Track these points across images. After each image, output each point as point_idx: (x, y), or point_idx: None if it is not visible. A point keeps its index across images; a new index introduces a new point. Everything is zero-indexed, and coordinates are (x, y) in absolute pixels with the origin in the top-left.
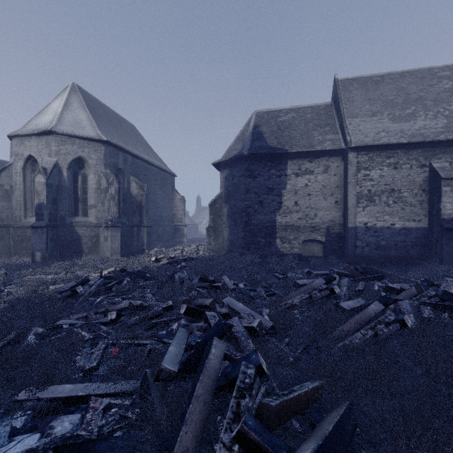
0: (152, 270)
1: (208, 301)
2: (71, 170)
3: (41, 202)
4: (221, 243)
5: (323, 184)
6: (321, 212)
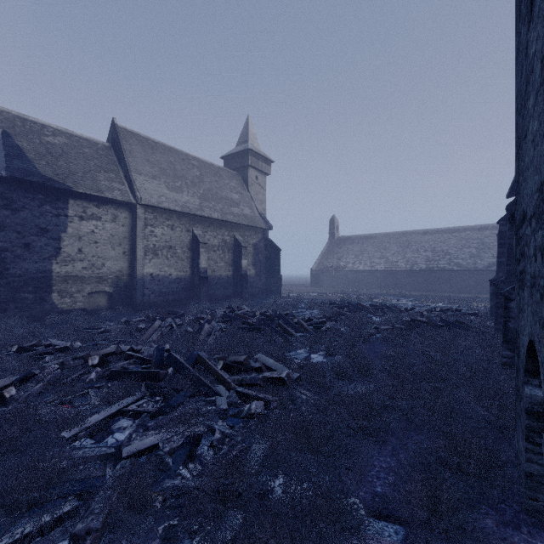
0: None
1: (107, 350)
2: None
3: None
4: None
5: (111, 233)
6: (110, 262)
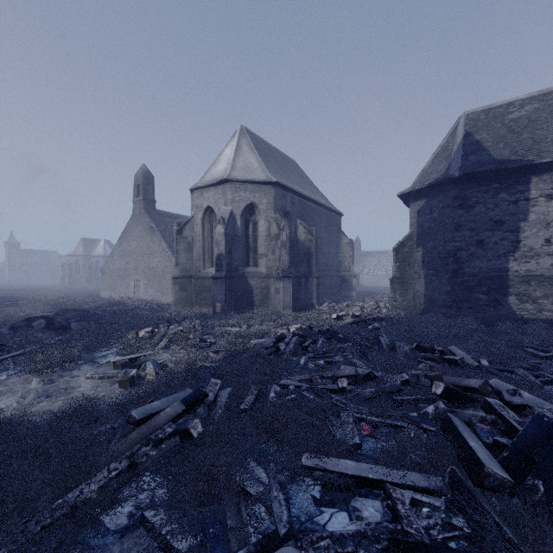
0: (339, 329)
1: (470, 381)
2: (243, 218)
3: (220, 253)
4: (411, 300)
5: None
6: None
